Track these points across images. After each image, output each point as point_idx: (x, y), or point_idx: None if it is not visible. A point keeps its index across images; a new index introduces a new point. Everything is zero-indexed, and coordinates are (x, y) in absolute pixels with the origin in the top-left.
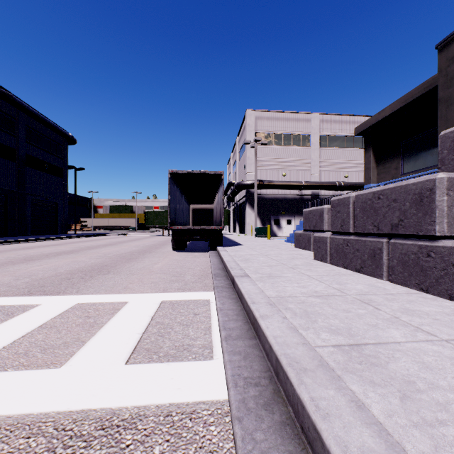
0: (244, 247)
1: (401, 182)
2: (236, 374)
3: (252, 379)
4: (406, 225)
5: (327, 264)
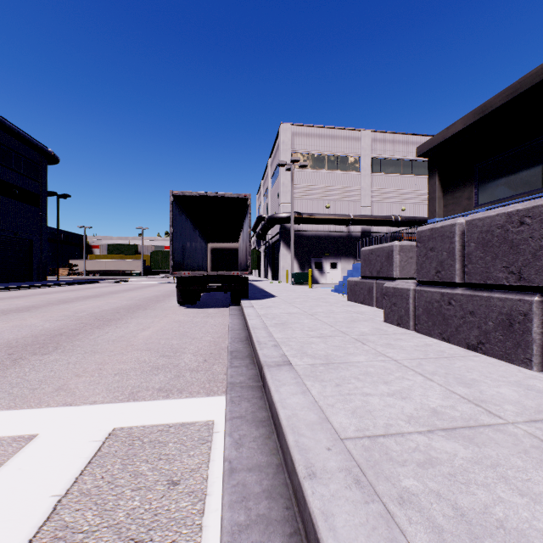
0: (278, 300)
1: None
2: None
3: None
4: None
5: (410, 331)
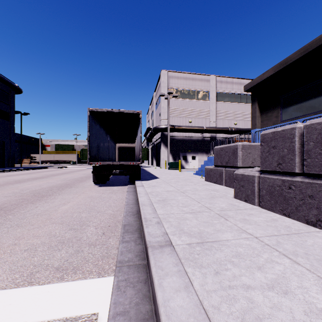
0: (160, 180)
1: None
2: None
3: None
4: None
5: (255, 206)
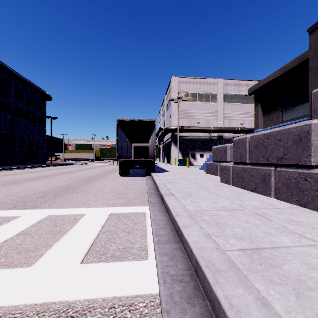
0: (170, 173)
1: (284, 126)
2: (165, 272)
3: (177, 276)
4: (288, 158)
5: (230, 185)
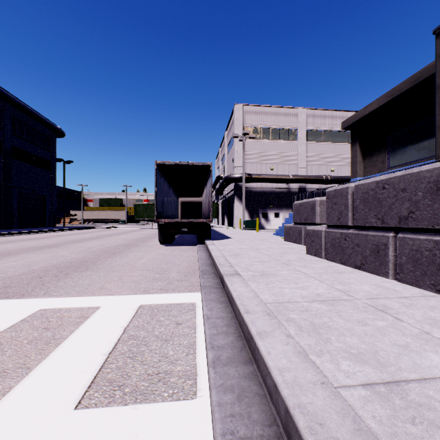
0: (233, 240)
1: (411, 169)
2: (228, 432)
3: None
4: (418, 218)
5: (322, 259)
